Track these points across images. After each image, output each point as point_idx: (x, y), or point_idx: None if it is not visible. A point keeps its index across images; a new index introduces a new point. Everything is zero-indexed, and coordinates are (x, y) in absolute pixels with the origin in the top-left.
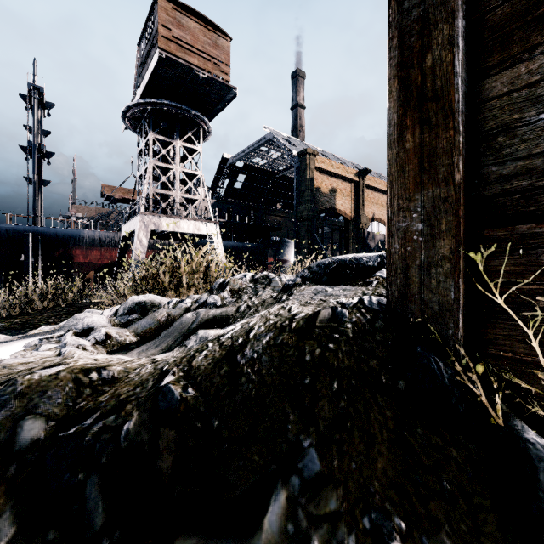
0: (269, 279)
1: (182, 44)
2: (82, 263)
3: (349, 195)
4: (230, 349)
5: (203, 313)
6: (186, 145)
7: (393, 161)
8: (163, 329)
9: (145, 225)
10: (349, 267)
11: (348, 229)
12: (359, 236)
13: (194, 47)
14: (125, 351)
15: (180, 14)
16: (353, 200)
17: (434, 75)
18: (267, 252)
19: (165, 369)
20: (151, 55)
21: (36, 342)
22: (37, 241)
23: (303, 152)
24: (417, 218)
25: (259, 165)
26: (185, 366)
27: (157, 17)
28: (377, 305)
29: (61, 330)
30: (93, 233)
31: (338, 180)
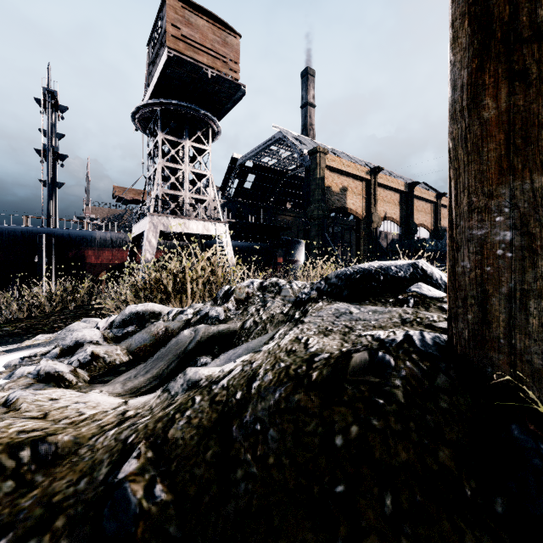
0: (278, 286)
1: (191, 43)
2: (94, 264)
3: (361, 194)
4: (224, 411)
5: (203, 330)
6: (195, 145)
7: (461, 138)
8: (159, 346)
9: (154, 226)
10: (375, 278)
11: (359, 228)
12: (371, 236)
13: (203, 46)
14: (111, 376)
15: (189, 13)
16: (364, 198)
17: (535, 1)
18: (277, 252)
19: (129, 441)
20: (160, 55)
21: (17, 361)
22: (51, 242)
23: (313, 151)
24: (503, 222)
25: (269, 164)
26: (158, 438)
27: (166, 16)
28: (434, 347)
29: (52, 343)
30: (104, 234)
31: (349, 179)
